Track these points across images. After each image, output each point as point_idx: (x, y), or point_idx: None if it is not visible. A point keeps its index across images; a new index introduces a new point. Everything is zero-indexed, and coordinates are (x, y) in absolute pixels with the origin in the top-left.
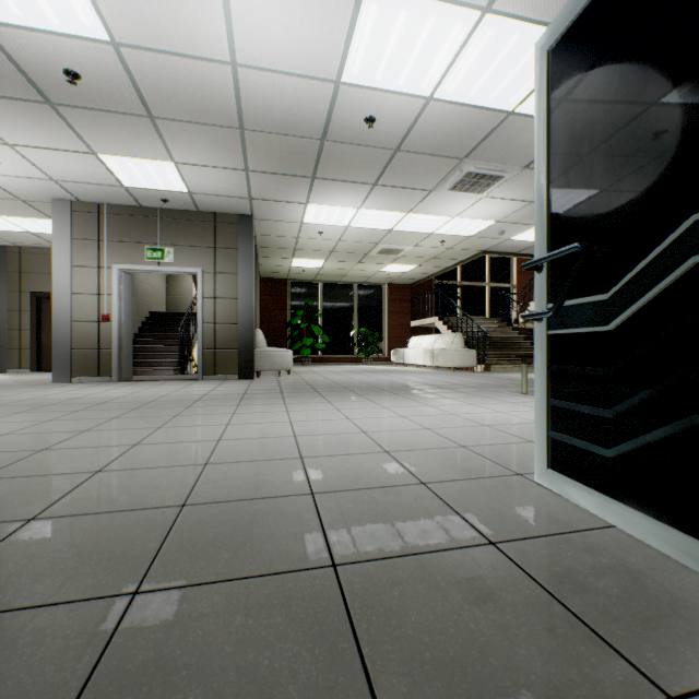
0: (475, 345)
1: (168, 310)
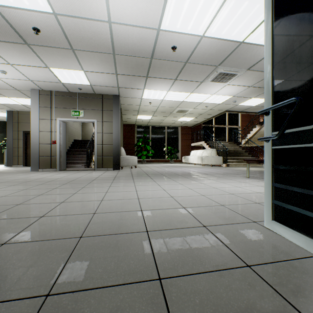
0: (222, 154)
1: (82, 139)
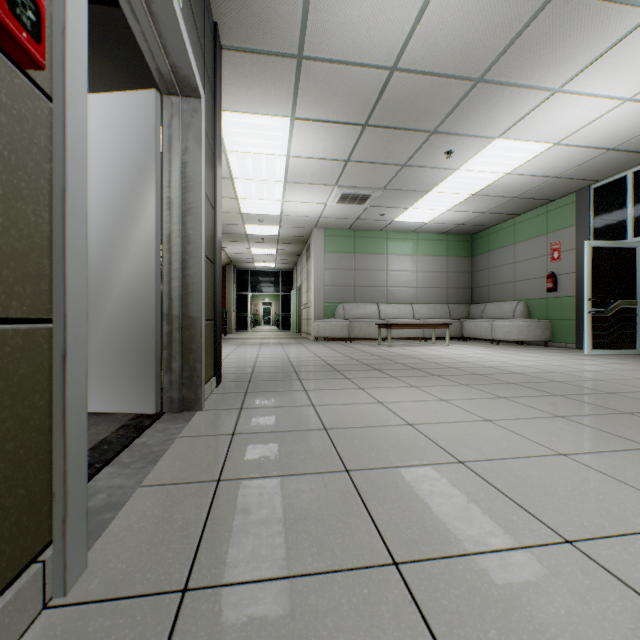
0: None
1: None
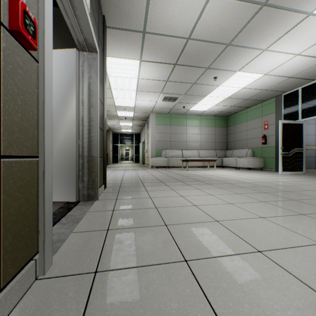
0: None
1: None
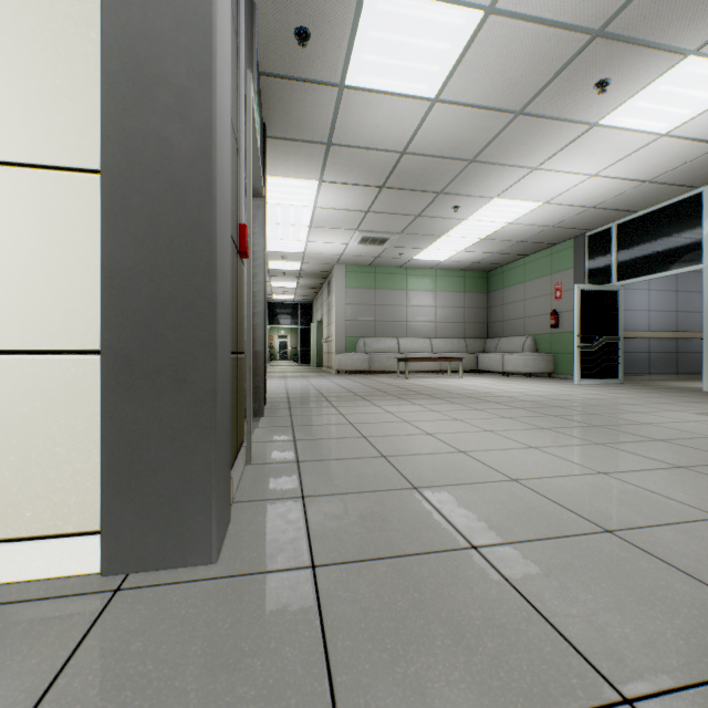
0: None
1: None
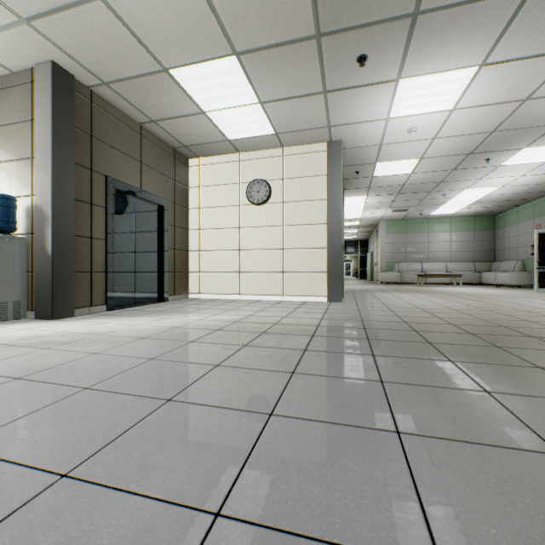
0: None
1: None
